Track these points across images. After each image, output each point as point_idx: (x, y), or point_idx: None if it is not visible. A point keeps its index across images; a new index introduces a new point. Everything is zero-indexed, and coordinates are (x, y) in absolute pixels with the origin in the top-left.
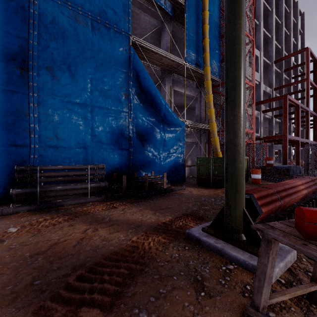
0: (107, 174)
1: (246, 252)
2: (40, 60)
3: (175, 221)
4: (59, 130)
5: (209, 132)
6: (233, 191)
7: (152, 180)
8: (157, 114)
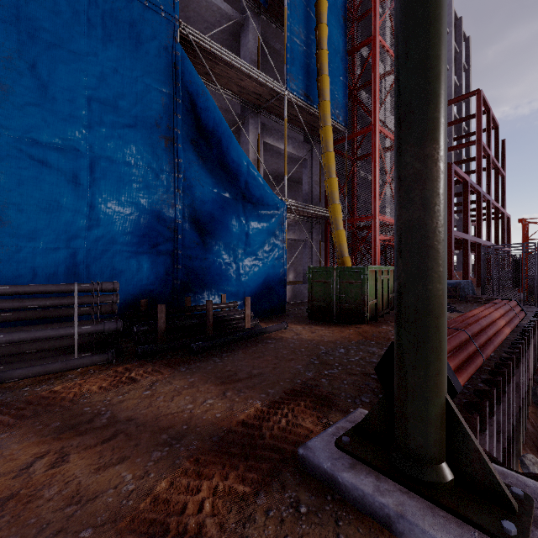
0: (126, 302)
1: (467, 524)
2: None
3: (269, 416)
4: (8, 204)
5: (326, 222)
6: (422, 355)
7: (223, 312)
8: (233, 183)
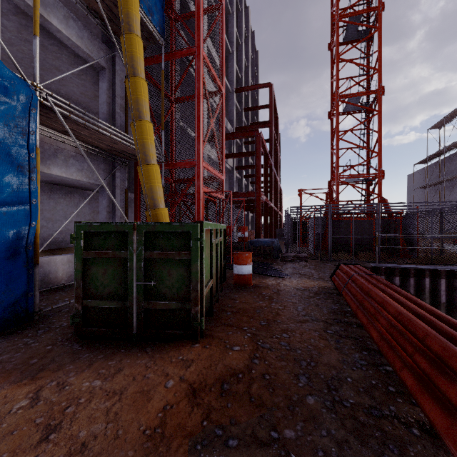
0: None
1: None
2: None
3: None
4: None
5: (136, 166)
6: None
7: None
8: None
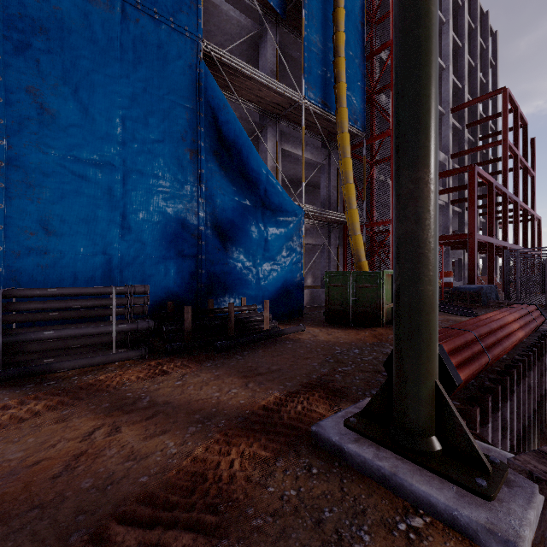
0: (154, 304)
1: (448, 482)
2: (10, 72)
3: (287, 403)
4: (53, 215)
5: (344, 227)
6: (414, 345)
7: (243, 314)
8: (252, 191)
